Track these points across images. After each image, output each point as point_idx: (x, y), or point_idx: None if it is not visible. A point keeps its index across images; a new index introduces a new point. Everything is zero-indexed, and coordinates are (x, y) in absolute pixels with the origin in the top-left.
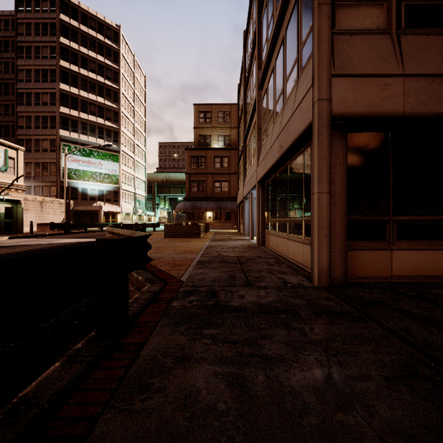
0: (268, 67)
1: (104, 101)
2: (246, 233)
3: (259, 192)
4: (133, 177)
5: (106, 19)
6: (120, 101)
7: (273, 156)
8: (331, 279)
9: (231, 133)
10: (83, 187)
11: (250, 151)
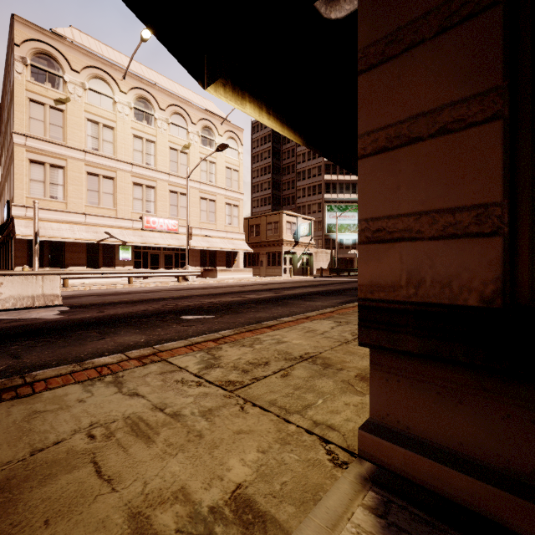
0: None
1: None
2: None
3: None
4: None
5: None
6: None
7: None
8: None
9: None
10: (340, 238)
11: None
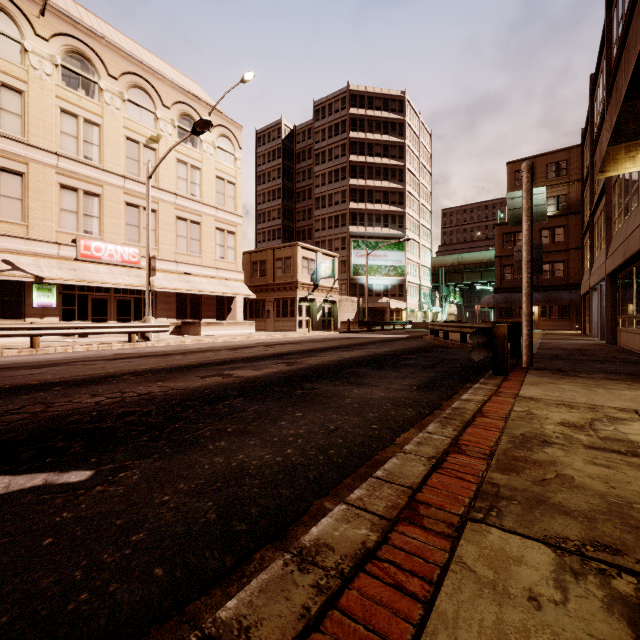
0: None
1: (389, 184)
2: (594, 334)
3: (609, 287)
4: (418, 265)
5: (391, 90)
6: (405, 179)
7: (618, 257)
8: None
9: (569, 191)
10: (369, 282)
11: (599, 233)
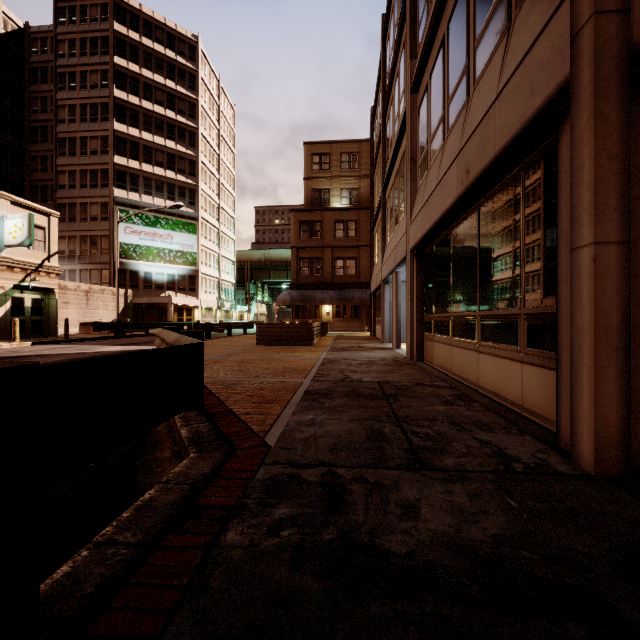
0: (432, 45)
1: (176, 146)
2: (386, 338)
3: (413, 269)
4: (218, 256)
5: (179, 27)
6: (198, 145)
7: (444, 195)
8: (629, 458)
9: (360, 186)
10: (146, 270)
11: (393, 205)
